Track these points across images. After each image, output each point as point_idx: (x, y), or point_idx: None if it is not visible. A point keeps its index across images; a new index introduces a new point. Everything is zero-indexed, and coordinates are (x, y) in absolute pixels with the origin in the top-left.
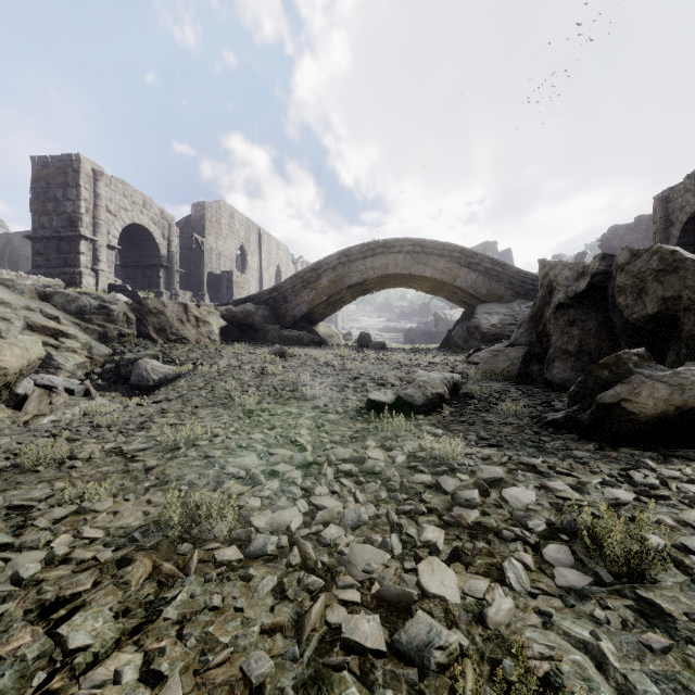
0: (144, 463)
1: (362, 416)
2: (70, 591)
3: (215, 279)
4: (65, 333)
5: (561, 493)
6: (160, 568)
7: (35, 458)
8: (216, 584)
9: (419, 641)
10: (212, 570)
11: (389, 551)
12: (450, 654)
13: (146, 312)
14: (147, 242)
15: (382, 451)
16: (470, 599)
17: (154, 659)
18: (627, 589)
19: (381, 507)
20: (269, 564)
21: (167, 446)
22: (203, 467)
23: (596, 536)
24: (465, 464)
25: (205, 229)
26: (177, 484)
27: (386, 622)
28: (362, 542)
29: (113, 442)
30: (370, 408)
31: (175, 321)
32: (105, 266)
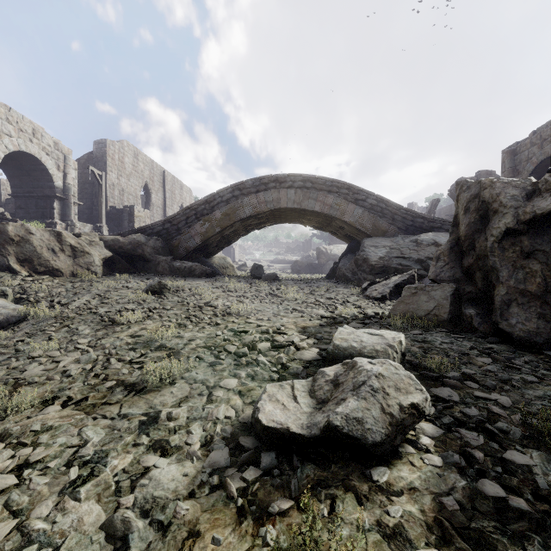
0: None
1: (241, 476)
2: None
3: (117, 213)
4: None
5: None
6: None
7: None
8: None
9: None
10: None
11: None
12: None
13: (5, 239)
14: (39, 172)
15: None
16: None
17: None
18: None
19: None
20: None
21: None
22: None
23: None
24: None
25: (107, 165)
26: None
27: None
28: None
29: None
30: (262, 441)
31: (44, 251)
32: None
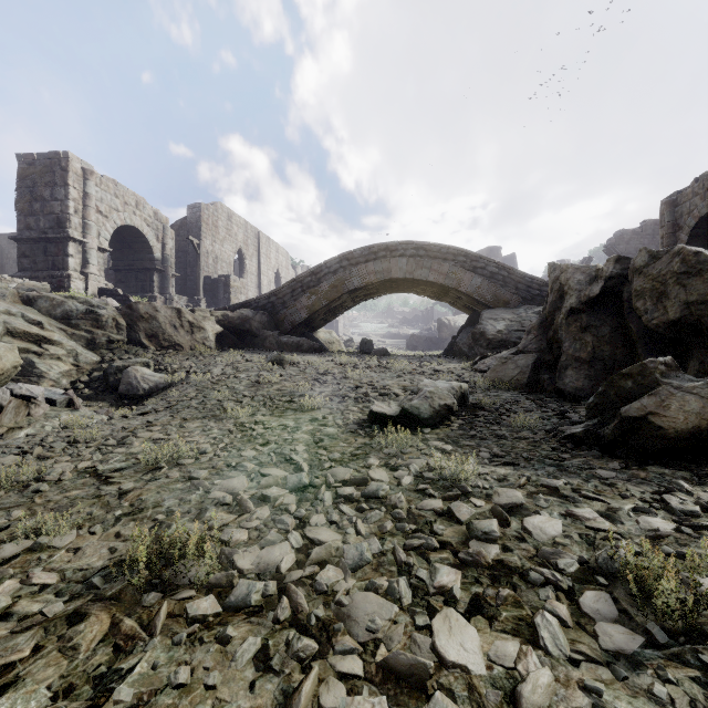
0: (119, 486)
1: (364, 430)
2: (2, 660)
3: (212, 283)
4: (49, 340)
5: (591, 522)
6: (119, 625)
7: None
8: (186, 649)
9: None
10: (182, 628)
11: (396, 599)
12: None
13: (137, 317)
14: (140, 245)
15: (387, 470)
16: (498, 669)
17: None
18: (687, 652)
19: (386, 541)
20: (253, 618)
21: (148, 465)
22: (185, 491)
23: (642, 581)
24: (479, 486)
25: (202, 232)
26: (153, 513)
27: (394, 705)
28: (364, 588)
29: (88, 460)
30: (373, 421)
31: (168, 327)
32: (96, 269)
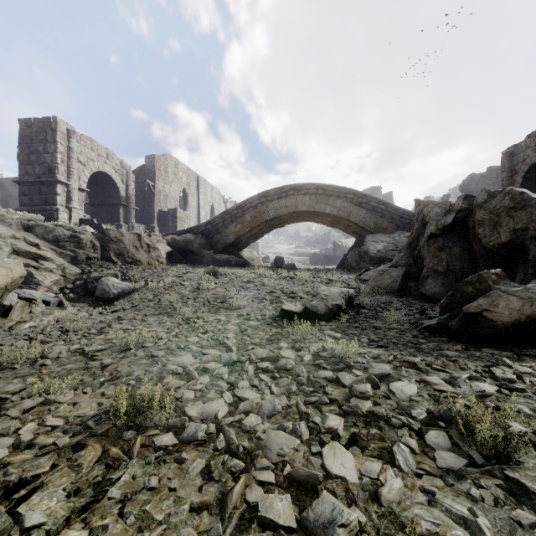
0: (101, 361)
1: (276, 322)
2: (31, 473)
3: (163, 215)
4: (44, 257)
5: (438, 386)
6: (108, 452)
7: (13, 358)
8: (154, 466)
9: (324, 519)
10: (151, 454)
11: (298, 436)
12: (350, 530)
13: (108, 240)
14: (109, 186)
15: (293, 351)
16: (366, 479)
17: (98, 535)
18: (496, 469)
19: (292, 398)
20: (199, 448)
21: (121, 347)
22: (149, 365)
23: (469, 424)
24: (359, 362)
25: (155, 176)
26: (127, 379)
27: (296, 500)
28: (276, 429)
29: (77, 344)
30: (283, 316)
31: (131, 248)
32: (77, 204)
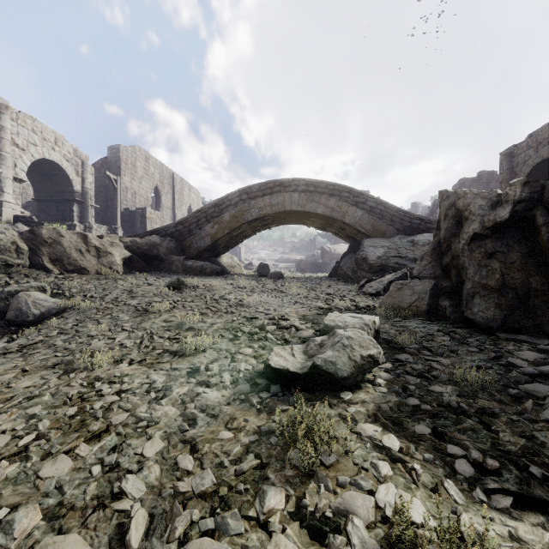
0: None
1: (258, 395)
2: None
3: (130, 215)
4: None
5: None
6: None
7: None
8: None
9: None
10: None
11: None
12: None
13: (39, 241)
14: (60, 178)
15: (302, 539)
16: None
17: None
18: None
19: None
20: None
21: None
22: None
23: None
24: None
25: (121, 170)
26: None
27: None
28: None
29: None
30: (271, 379)
31: (73, 252)
32: (11, 198)
